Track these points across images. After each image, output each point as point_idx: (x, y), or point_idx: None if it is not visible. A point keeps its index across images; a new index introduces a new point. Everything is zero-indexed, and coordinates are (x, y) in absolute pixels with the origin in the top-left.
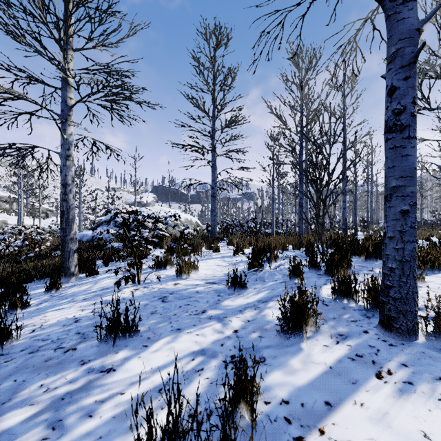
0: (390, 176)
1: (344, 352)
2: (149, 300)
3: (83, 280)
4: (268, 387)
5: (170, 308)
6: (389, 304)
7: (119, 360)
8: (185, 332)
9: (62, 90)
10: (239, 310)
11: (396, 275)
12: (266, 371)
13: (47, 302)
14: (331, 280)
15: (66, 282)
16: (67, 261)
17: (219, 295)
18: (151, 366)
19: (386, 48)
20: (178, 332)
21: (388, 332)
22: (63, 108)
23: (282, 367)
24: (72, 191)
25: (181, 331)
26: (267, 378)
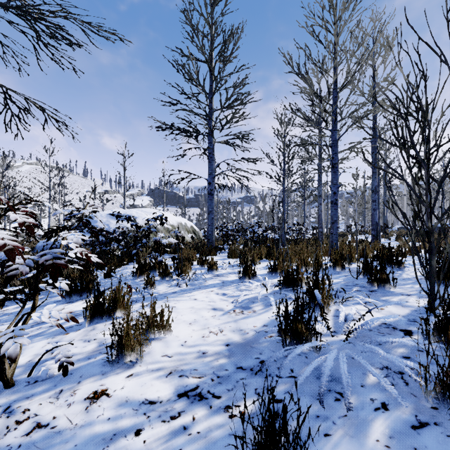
0: None
1: None
2: None
3: None
4: None
5: None
6: None
7: None
8: None
9: None
10: None
11: None
12: None
13: None
14: None
15: None
16: None
17: None
18: None
19: None
20: None
21: None
22: None
23: None
24: None
25: None
26: None
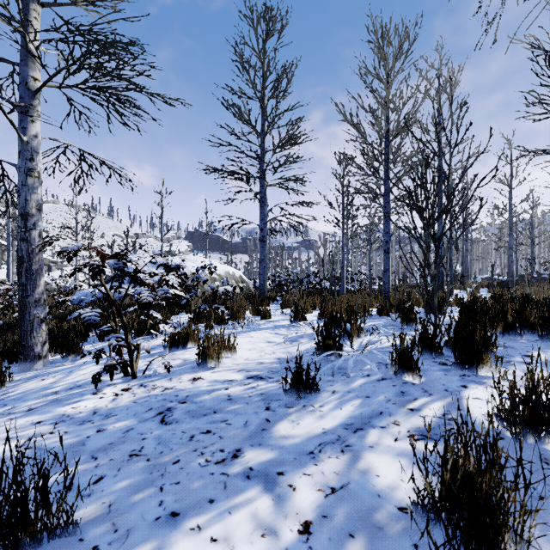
0: None
1: None
2: (137, 418)
3: (55, 365)
4: None
5: (171, 441)
6: None
7: None
8: (187, 527)
9: (20, 65)
10: (309, 451)
11: None
12: None
13: None
14: (470, 378)
15: (27, 370)
16: (28, 336)
17: (268, 408)
18: None
19: None
20: (169, 527)
21: None
22: (22, 94)
23: None
24: (36, 225)
25: (178, 524)
26: None
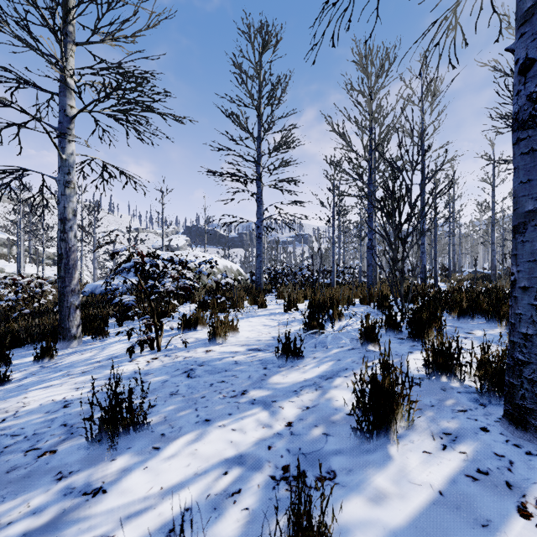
0: (523, 195)
1: (458, 465)
2: (169, 375)
3: (87, 344)
4: (343, 529)
5: (197, 387)
6: (523, 390)
7: (115, 472)
8: (216, 425)
9: (60, 96)
10: (293, 390)
11: (535, 345)
12: (341, 505)
13: (35, 375)
14: (417, 347)
15: (65, 348)
16: (66, 320)
17: (265, 368)
18: (161, 485)
19: (517, 4)
20: (205, 425)
21: (521, 431)
22: (61, 119)
23: (362, 490)
24: (73, 228)
25: (210, 424)
26: (341, 511)
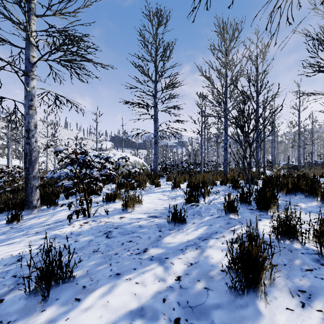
0: None
1: (319, 323)
2: (94, 236)
3: (44, 211)
4: None
5: (113, 245)
6: None
7: (42, 323)
8: (124, 279)
9: (25, 49)
10: (180, 249)
11: None
12: None
13: (5, 234)
14: (263, 216)
15: (29, 214)
16: (30, 196)
17: (160, 231)
18: None
19: None
20: (116, 278)
21: None
22: (27, 65)
23: None
24: (34, 136)
25: (120, 277)
26: None
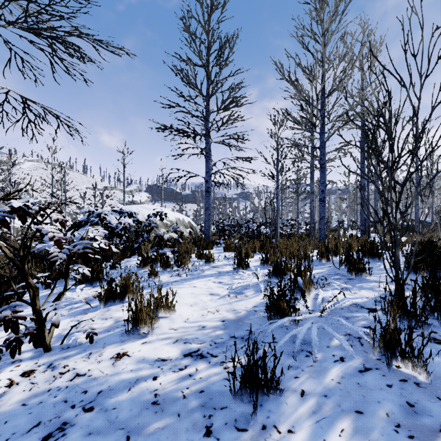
0: None
1: None
2: None
3: None
4: None
5: None
6: None
7: None
8: None
9: None
10: None
11: None
12: None
13: None
14: None
15: None
16: None
17: (209, 432)
18: None
19: None
20: None
21: None
22: None
23: None
24: None
25: None
26: None
